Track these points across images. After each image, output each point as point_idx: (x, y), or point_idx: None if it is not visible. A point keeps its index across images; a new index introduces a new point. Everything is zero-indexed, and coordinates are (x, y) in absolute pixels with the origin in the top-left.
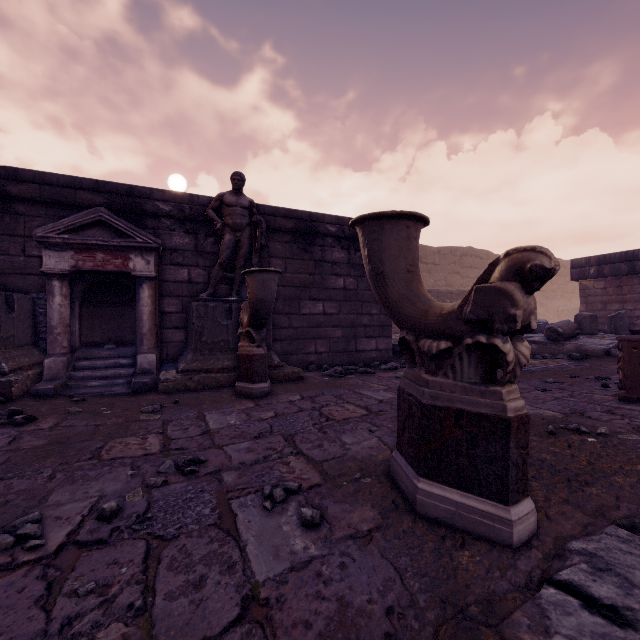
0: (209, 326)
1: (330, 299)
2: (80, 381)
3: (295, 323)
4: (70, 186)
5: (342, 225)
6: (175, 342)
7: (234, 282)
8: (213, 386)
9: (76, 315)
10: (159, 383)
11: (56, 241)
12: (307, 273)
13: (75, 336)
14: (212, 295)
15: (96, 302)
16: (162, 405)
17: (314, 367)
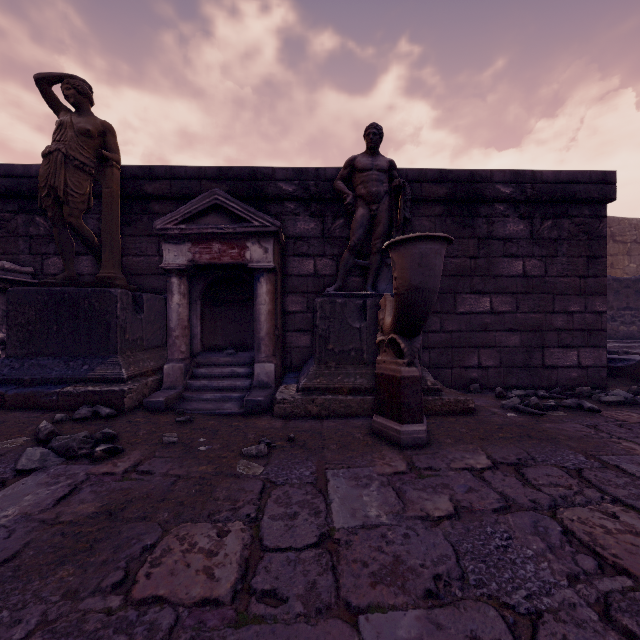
0: (336, 329)
1: (501, 291)
2: (196, 392)
3: (449, 325)
4: (196, 177)
5: (521, 183)
6: (299, 347)
7: (368, 271)
8: (341, 413)
9: (198, 316)
10: (274, 404)
11: (174, 233)
12: (466, 256)
13: (197, 339)
14: (341, 290)
15: (218, 301)
16: (271, 444)
17: (477, 387)
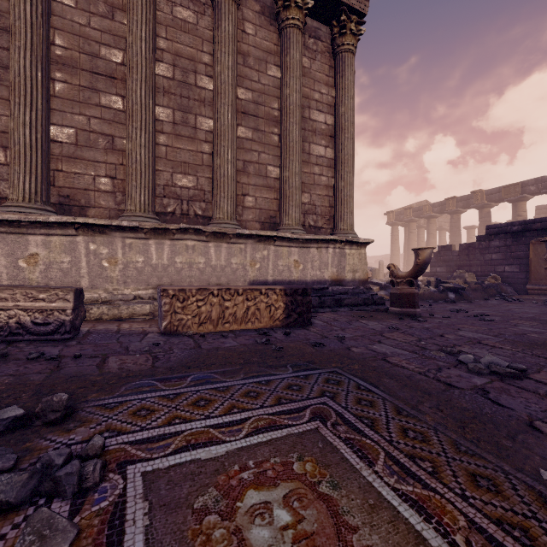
0: None
1: None
2: None
3: None
4: None
5: None
6: None
7: None
8: None
9: None
10: None
11: None
12: None
13: None
14: None
15: None
16: None
17: None
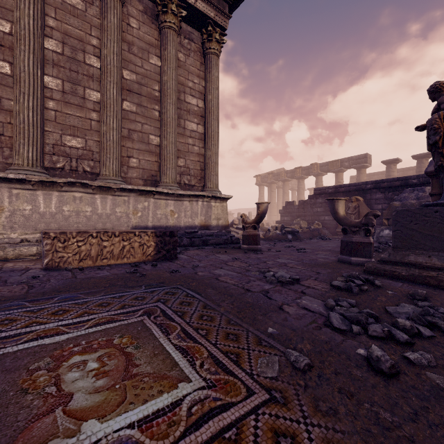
0: None
1: None
2: None
3: None
4: None
5: None
6: None
7: None
8: None
9: None
10: None
11: None
12: None
13: None
14: None
15: None
16: None
17: None
